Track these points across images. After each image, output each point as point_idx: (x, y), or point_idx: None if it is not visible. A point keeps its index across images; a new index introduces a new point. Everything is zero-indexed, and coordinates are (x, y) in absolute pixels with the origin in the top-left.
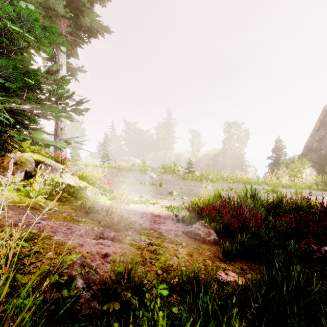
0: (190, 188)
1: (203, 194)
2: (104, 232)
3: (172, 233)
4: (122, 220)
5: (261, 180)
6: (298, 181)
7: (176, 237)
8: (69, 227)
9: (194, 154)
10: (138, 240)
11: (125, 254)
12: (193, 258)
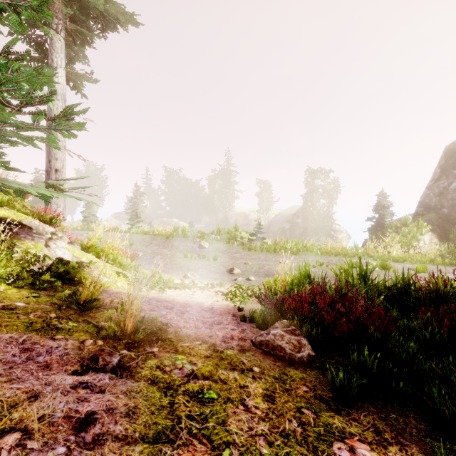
0: (260, 263)
1: (282, 273)
2: (101, 355)
3: (234, 345)
4: (143, 325)
5: (362, 251)
6: (414, 252)
7: (240, 353)
8: (29, 346)
9: (263, 214)
10: (169, 368)
11: (134, 411)
12: (277, 405)
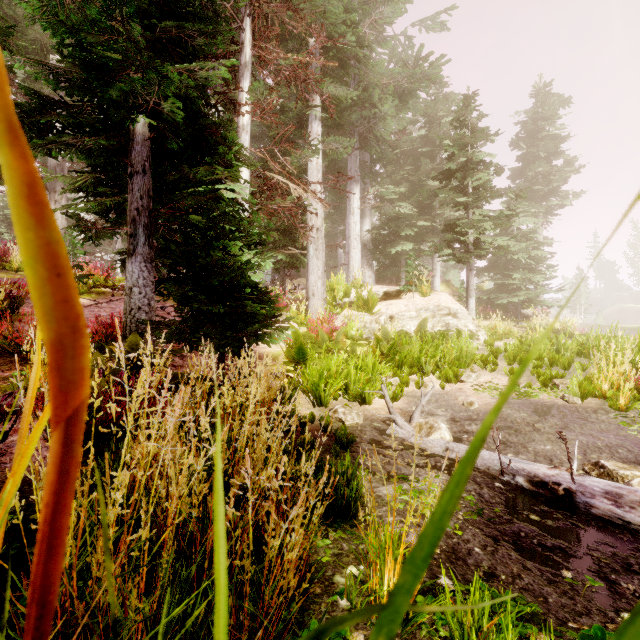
0: None
1: None
2: None
3: None
4: None
5: None
6: None
7: None
8: None
9: None
10: None
11: None
12: None
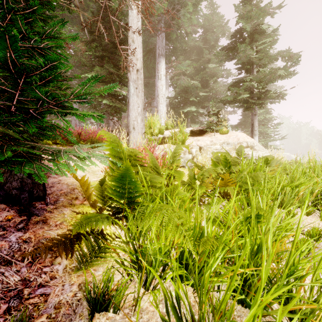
0: None
1: None
2: None
3: None
4: None
5: None
6: None
7: None
8: None
9: None
10: None
11: None
12: None
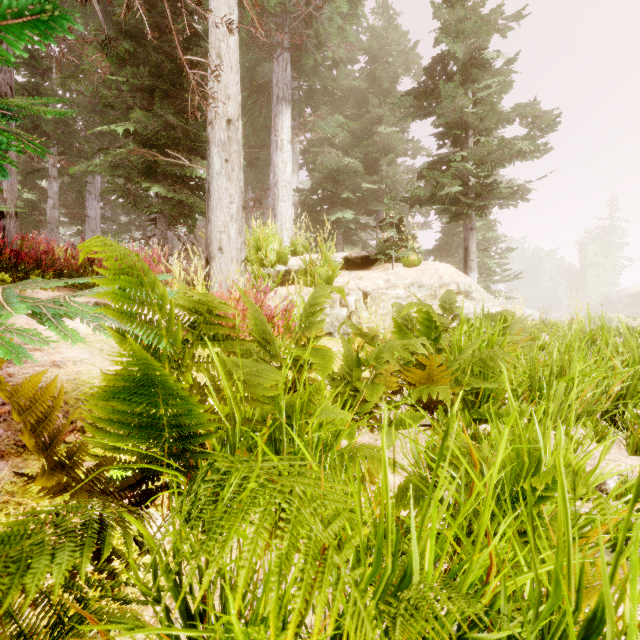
0: None
1: None
2: None
3: None
4: None
5: None
6: None
7: None
8: None
9: None
10: None
11: None
12: None
